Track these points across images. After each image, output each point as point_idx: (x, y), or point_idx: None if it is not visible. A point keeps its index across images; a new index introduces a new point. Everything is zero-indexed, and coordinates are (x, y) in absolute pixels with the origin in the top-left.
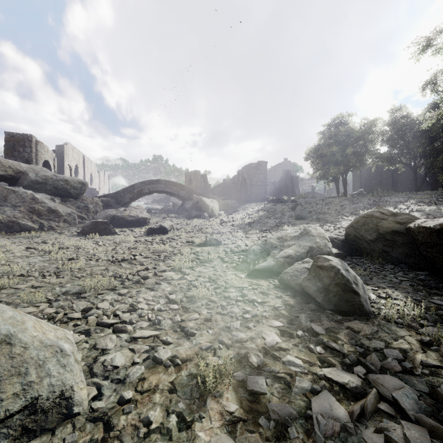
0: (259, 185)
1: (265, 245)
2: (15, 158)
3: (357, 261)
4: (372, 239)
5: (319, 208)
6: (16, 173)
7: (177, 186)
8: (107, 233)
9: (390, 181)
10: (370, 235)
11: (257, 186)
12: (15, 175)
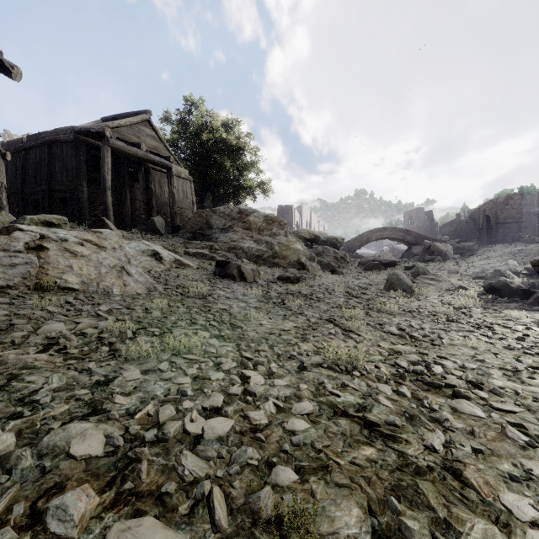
0: (510, 222)
1: (482, 269)
2: None
3: (535, 276)
4: None
5: None
6: (314, 237)
7: (403, 232)
8: (379, 270)
9: None
10: None
11: (506, 224)
12: (314, 238)
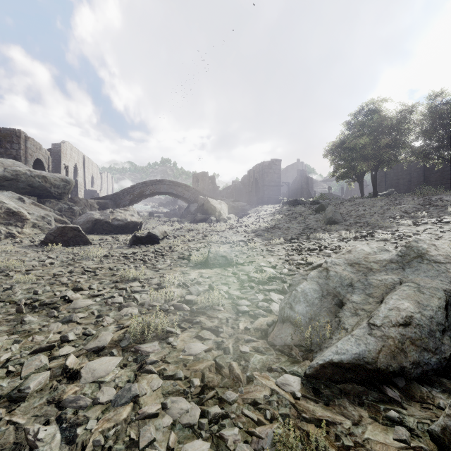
0: (273, 185)
1: (327, 280)
2: (2, 156)
3: None
4: None
5: (351, 210)
6: None
7: (182, 187)
8: (78, 243)
9: (422, 180)
10: None
11: (270, 187)
12: None
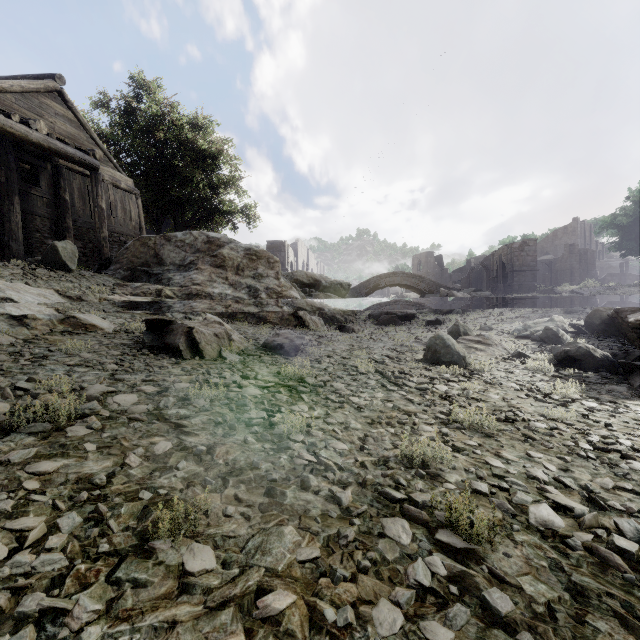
0: (525, 270)
1: (524, 326)
2: None
3: (584, 335)
4: (598, 323)
5: (599, 302)
6: (314, 281)
7: (416, 278)
8: (395, 324)
9: None
10: (597, 321)
11: (522, 272)
12: (314, 283)
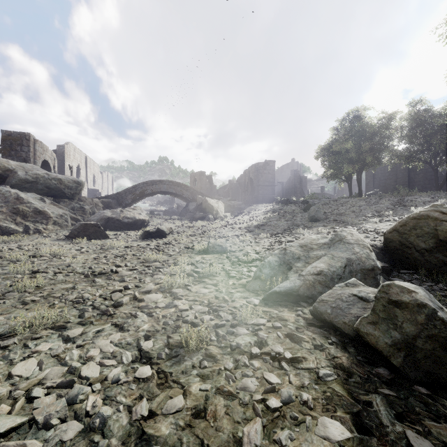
0: (267, 185)
1: (284, 255)
2: (12, 158)
3: (410, 278)
4: (428, 247)
5: (334, 209)
6: (4, 171)
7: (181, 187)
8: (98, 237)
9: (407, 181)
10: (424, 242)
11: (265, 186)
12: (3, 173)
